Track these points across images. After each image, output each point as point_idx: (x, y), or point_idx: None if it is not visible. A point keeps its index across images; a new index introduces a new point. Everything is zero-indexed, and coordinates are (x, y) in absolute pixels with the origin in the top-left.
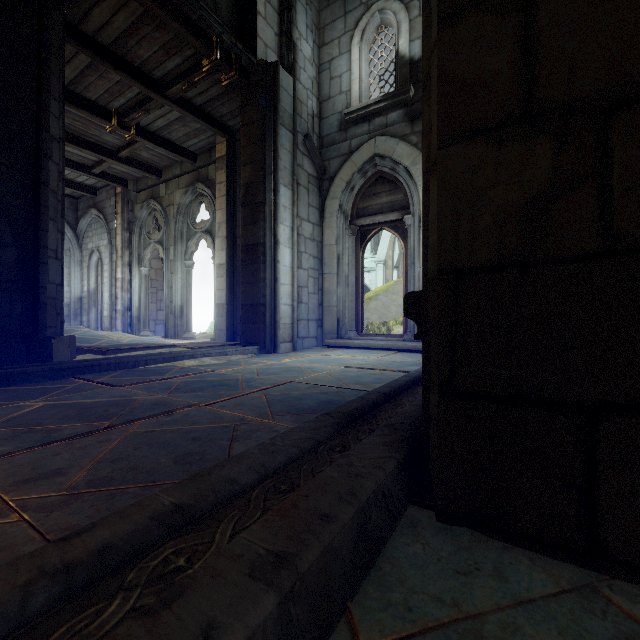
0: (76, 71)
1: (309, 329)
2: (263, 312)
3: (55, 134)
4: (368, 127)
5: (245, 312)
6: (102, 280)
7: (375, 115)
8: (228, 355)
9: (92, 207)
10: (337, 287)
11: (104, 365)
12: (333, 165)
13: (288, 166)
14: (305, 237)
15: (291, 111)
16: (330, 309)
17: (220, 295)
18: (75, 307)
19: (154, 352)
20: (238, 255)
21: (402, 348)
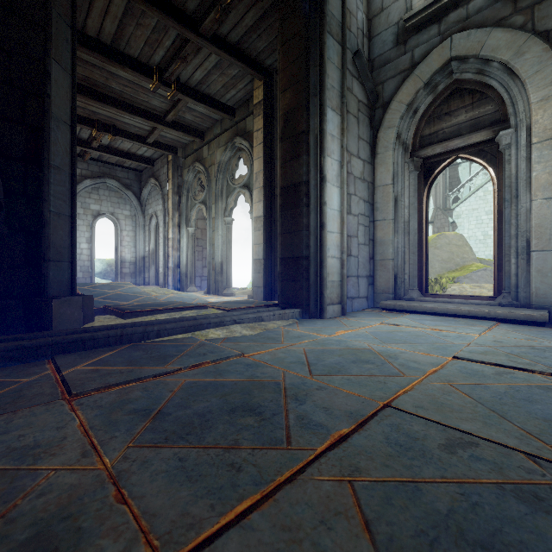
0: (115, 22)
1: (359, 287)
2: (306, 267)
3: (65, 55)
4: (437, 29)
5: (284, 267)
6: (158, 241)
7: (448, 10)
8: (264, 321)
9: (151, 177)
10: (394, 236)
11: (99, 339)
12: (388, 88)
13: (336, 86)
14: (354, 176)
15: (339, 18)
16: (384, 263)
17: (257, 250)
18: (139, 265)
19: (178, 315)
20: (276, 206)
21: (505, 317)
